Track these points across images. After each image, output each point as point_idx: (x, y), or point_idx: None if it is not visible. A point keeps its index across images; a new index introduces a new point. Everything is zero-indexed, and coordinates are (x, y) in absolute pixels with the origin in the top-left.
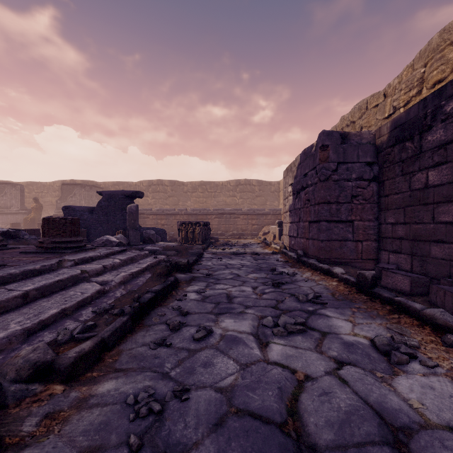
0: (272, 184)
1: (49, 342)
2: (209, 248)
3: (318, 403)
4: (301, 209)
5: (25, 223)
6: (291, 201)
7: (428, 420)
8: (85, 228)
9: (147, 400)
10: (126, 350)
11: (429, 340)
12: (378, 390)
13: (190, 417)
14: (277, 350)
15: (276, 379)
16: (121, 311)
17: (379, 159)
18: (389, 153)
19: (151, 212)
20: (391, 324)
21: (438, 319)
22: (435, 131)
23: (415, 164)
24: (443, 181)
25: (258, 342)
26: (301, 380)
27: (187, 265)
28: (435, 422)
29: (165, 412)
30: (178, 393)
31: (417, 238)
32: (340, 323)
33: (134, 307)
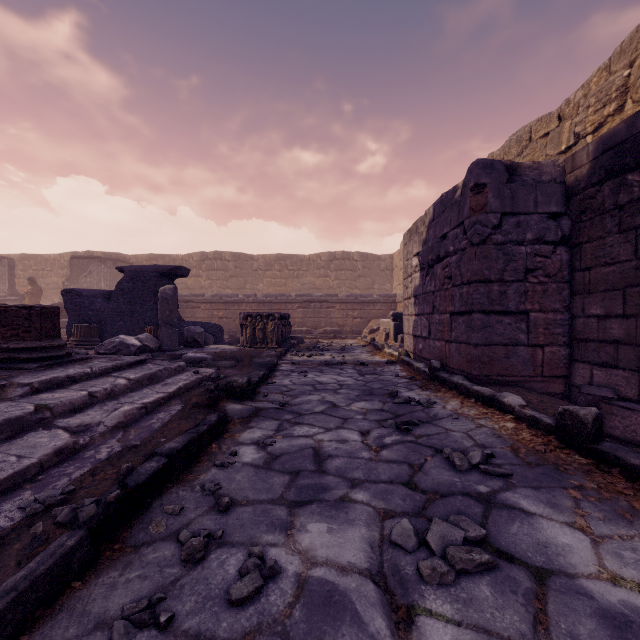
0: (381, 258)
1: None
2: (288, 354)
3: None
4: (436, 293)
5: None
6: (417, 280)
7: None
8: (97, 323)
9: None
10: None
11: None
12: None
13: None
14: None
15: None
16: (73, 514)
17: (571, 208)
18: (592, 197)
19: (203, 299)
20: None
21: None
22: None
23: None
24: None
25: (387, 605)
26: None
27: (246, 388)
28: None
29: None
30: None
31: None
32: (560, 534)
33: (105, 502)
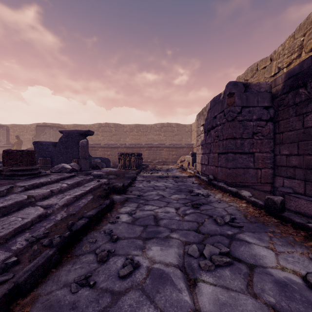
0: (186, 126)
1: None
2: (141, 172)
3: None
4: (211, 144)
5: None
6: (202, 137)
7: None
8: (50, 157)
9: None
10: (44, 294)
11: None
12: None
13: None
14: (207, 294)
15: None
16: (50, 241)
17: (274, 104)
18: (284, 99)
19: (100, 146)
20: None
21: None
22: None
23: (308, 106)
24: None
25: (186, 279)
26: None
27: (122, 188)
28: None
29: None
30: None
31: (310, 167)
32: (262, 251)
33: (64, 237)
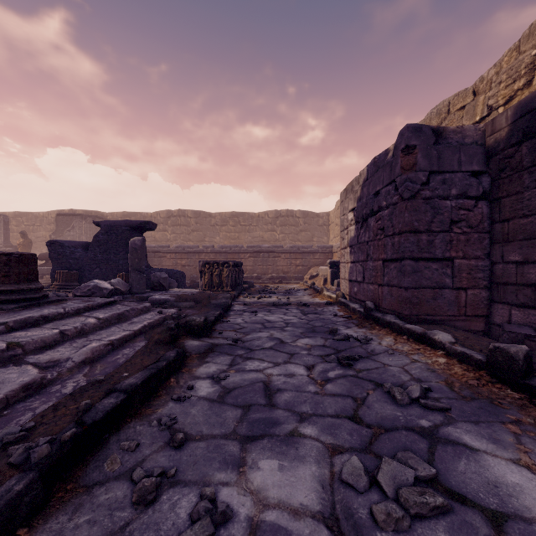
0: (319, 216)
1: None
2: (240, 297)
3: None
4: (370, 243)
5: None
6: (353, 232)
7: None
8: (77, 269)
9: None
10: None
11: None
12: None
13: None
14: None
15: None
16: (26, 454)
17: (491, 167)
18: (511, 156)
19: (168, 250)
20: None
21: None
22: None
23: None
24: None
25: None
26: None
27: (203, 326)
28: None
29: None
30: None
31: None
32: (507, 472)
33: (60, 442)
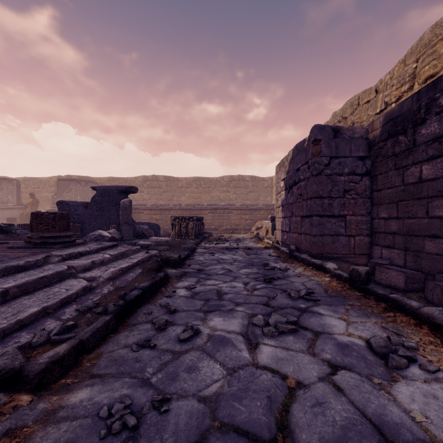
0: (265, 180)
1: (24, 345)
2: (202, 243)
3: (310, 416)
4: (294, 204)
5: (21, 218)
6: (283, 196)
7: (434, 436)
8: (79, 223)
9: (122, 412)
10: (106, 352)
11: (428, 340)
12: (376, 399)
13: (168, 434)
14: (267, 352)
15: (265, 386)
16: (104, 309)
17: (371, 153)
18: (382, 148)
19: (145, 207)
20: (386, 323)
21: (437, 318)
22: (429, 124)
23: (408, 158)
24: (437, 175)
25: (248, 343)
26: (293, 387)
27: (178, 260)
28: (442, 440)
29: (141, 427)
30: (157, 404)
31: (410, 233)
32: (333, 321)
33: (118, 305)
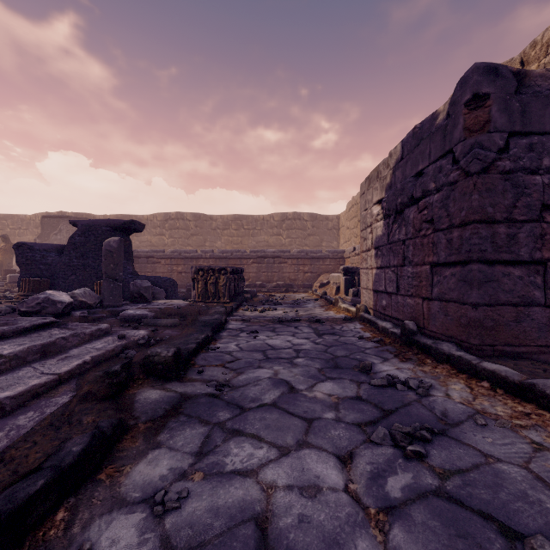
0: (329, 219)
1: None
2: (240, 309)
3: None
4: (409, 242)
5: None
6: (380, 230)
7: None
8: (48, 277)
9: None
10: None
11: None
12: None
13: None
14: None
15: None
16: None
17: None
18: None
19: (163, 255)
20: None
21: None
22: None
23: None
24: None
25: None
26: None
27: (172, 364)
28: None
29: None
30: None
31: None
32: None
33: None
